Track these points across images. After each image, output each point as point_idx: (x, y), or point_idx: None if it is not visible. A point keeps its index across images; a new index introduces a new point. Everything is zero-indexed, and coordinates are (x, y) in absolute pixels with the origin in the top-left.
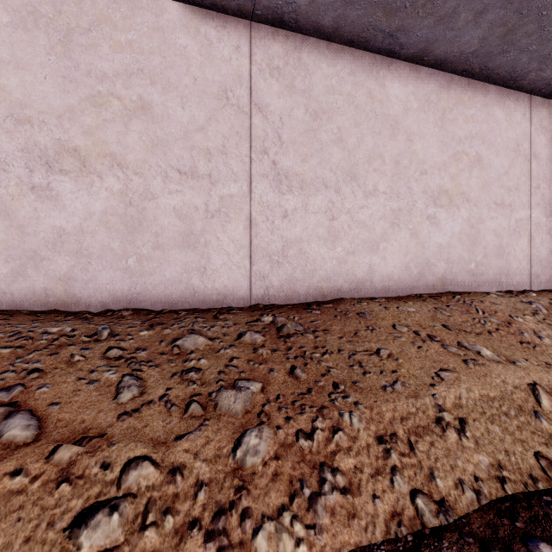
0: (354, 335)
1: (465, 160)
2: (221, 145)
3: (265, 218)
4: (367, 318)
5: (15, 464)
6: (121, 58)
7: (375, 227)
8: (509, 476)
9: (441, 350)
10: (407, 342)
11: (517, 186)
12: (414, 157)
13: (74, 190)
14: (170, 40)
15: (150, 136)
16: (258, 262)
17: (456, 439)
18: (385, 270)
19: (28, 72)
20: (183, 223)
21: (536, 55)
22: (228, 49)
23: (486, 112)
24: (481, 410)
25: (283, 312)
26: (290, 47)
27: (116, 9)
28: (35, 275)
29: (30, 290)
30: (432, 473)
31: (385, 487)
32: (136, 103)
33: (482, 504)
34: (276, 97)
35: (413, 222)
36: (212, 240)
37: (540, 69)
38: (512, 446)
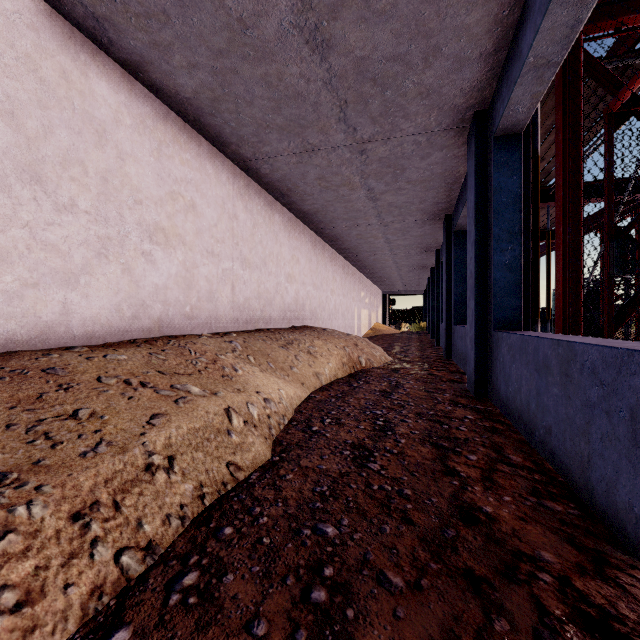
0: (36, 399)
1: (181, 202)
2: None
3: None
4: (60, 374)
5: None
6: None
7: (73, 254)
8: (208, 491)
9: (154, 396)
10: (116, 395)
11: (223, 239)
12: (127, 180)
13: None
14: None
15: None
16: None
17: (166, 478)
18: (88, 311)
19: None
20: None
21: (236, 132)
22: None
23: (199, 162)
24: (189, 443)
25: None
26: None
27: None
28: None
29: None
30: (140, 523)
31: (83, 567)
32: None
33: (186, 526)
34: None
35: (126, 255)
36: None
37: (238, 145)
38: (212, 464)
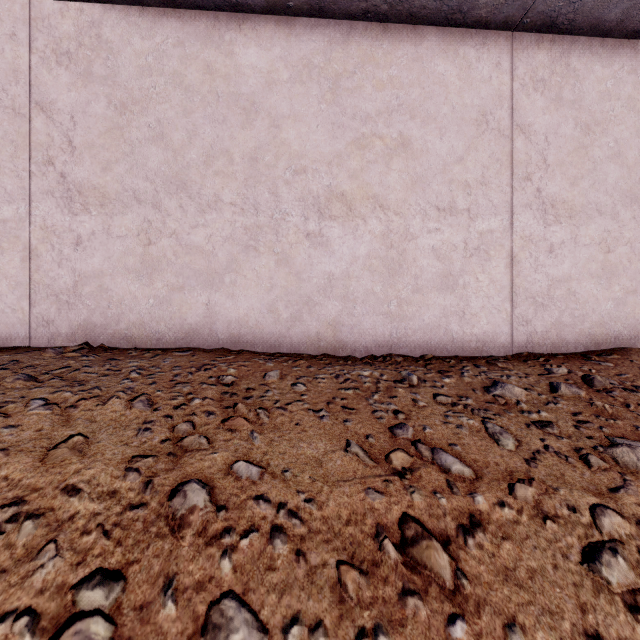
0: None
1: None
2: (480, 175)
3: (528, 254)
4: None
5: (492, 496)
6: (382, 96)
7: None
8: None
9: None
10: None
11: None
12: None
13: (341, 235)
14: (428, 68)
15: (409, 174)
16: (520, 305)
17: None
18: None
19: (304, 123)
20: (441, 264)
21: None
22: (488, 68)
23: None
24: None
25: (565, 363)
26: (556, 52)
27: (378, 47)
28: (309, 320)
29: (305, 334)
30: None
31: None
32: (396, 140)
33: None
34: (540, 113)
35: None
36: (471, 281)
37: None
38: None
